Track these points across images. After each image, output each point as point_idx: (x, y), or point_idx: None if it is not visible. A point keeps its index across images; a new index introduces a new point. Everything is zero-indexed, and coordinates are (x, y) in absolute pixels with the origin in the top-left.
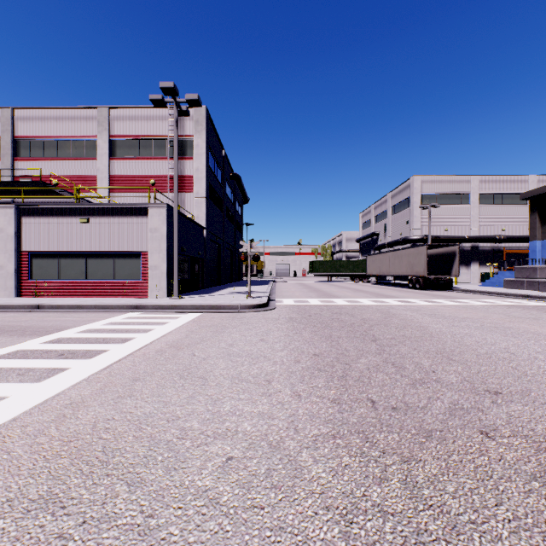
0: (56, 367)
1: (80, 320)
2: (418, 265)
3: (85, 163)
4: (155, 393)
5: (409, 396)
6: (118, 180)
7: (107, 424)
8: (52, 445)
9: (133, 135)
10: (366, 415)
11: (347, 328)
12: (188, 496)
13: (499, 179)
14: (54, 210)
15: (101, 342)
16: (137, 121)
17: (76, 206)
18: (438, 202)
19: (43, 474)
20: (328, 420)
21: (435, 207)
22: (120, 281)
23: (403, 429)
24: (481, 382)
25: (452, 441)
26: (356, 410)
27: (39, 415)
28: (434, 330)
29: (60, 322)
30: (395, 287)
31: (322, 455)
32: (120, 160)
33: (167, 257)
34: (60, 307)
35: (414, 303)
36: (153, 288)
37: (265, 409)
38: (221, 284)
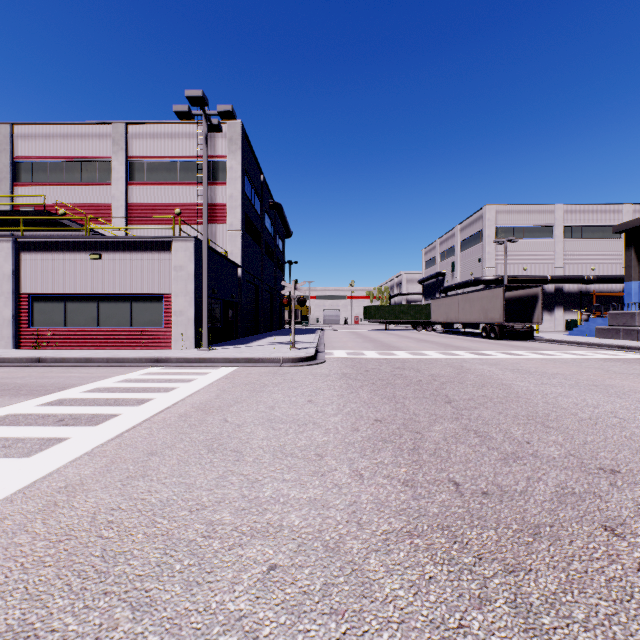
0: (53, 436)
1: (89, 376)
2: (493, 311)
3: (98, 189)
4: (176, 472)
5: (502, 476)
6: (136, 209)
7: (111, 516)
8: (34, 547)
9: (155, 155)
10: (450, 503)
11: (414, 387)
12: (216, 626)
13: (588, 209)
14: (59, 244)
15: (112, 404)
16: (160, 139)
17: (86, 239)
18: (516, 236)
19: (17, 592)
20: (401, 510)
21: (512, 242)
22: (139, 329)
23: (501, 523)
24: (591, 457)
25: (569, 541)
26: (435, 496)
27: (23, 503)
28: (520, 389)
29: (63, 379)
30: (465, 337)
31: (396, 562)
32: (140, 186)
33: (195, 300)
34: (66, 360)
35: (490, 355)
36: (178, 338)
37: (318, 495)
38: (259, 333)
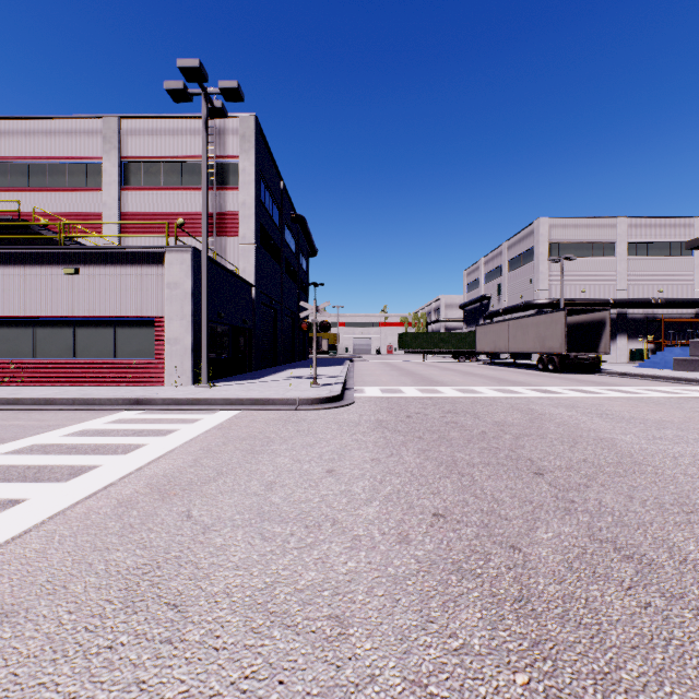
0: None
1: (35, 425)
2: (552, 339)
3: (87, 195)
4: (14, 691)
5: None
6: (132, 219)
7: None
8: None
9: (154, 156)
10: None
11: (478, 444)
12: None
13: (655, 223)
14: (26, 256)
15: (28, 478)
16: (160, 136)
17: (59, 249)
18: (573, 254)
19: None
20: None
21: (569, 260)
22: (124, 360)
23: None
24: None
25: None
26: None
27: None
28: (631, 448)
29: None
30: (517, 369)
31: None
32: (136, 191)
33: (193, 325)
34: (20, 402)
35: (559, 393)
36: (173, 372)
37: None
38: (278, 364)
